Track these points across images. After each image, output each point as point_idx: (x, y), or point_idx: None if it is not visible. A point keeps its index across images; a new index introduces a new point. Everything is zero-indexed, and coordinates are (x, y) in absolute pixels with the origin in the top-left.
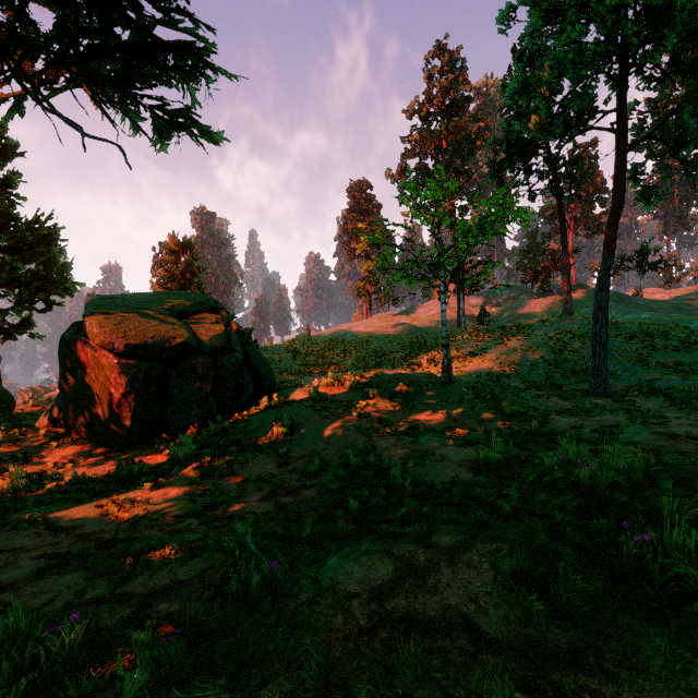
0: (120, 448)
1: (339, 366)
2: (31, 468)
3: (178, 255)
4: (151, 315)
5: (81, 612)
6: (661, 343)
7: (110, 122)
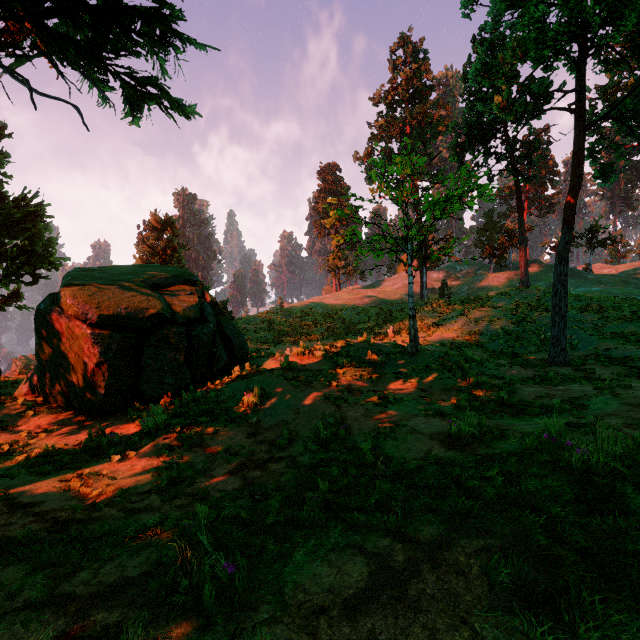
0: (94, 417)
1: (310, 336)
2: (4, 437)
3: (159, 232)
4: (125, 287)
5: (8, 621)
6: (614, 314)
7: (62, 76)
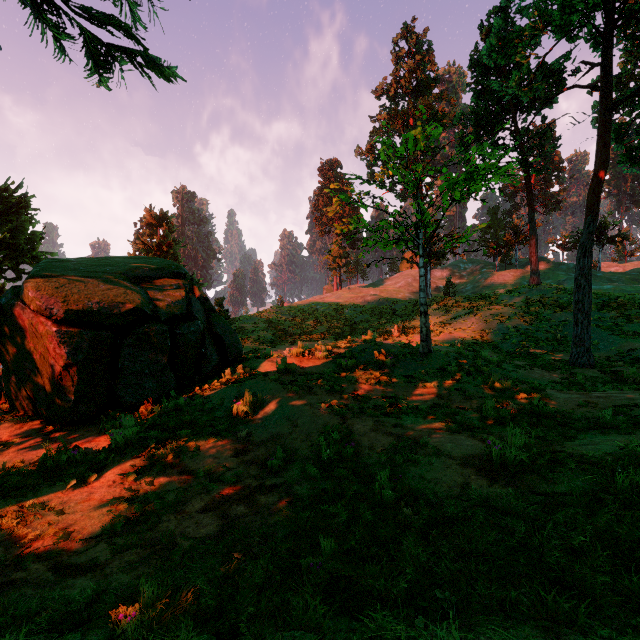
0: (63, 427)
1: (311, 336)
2: None
3: (155, 228)
4: (101, 279)
5: None
6: (634, 312)
7: None
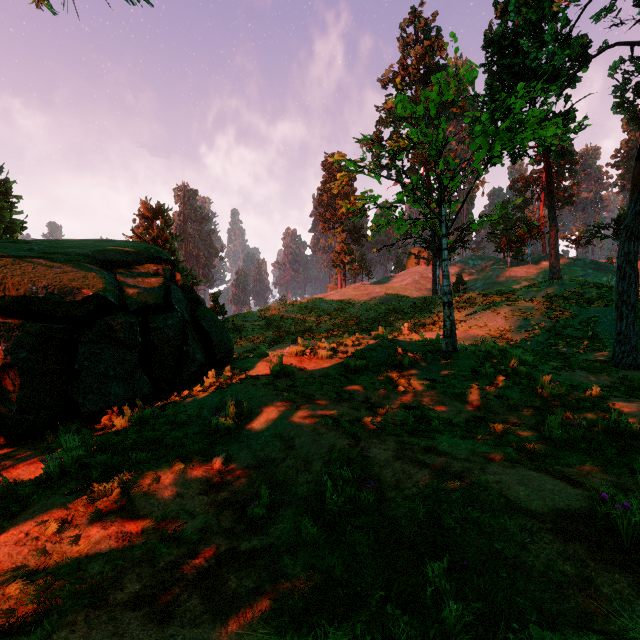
0: (6, 442)
1: (314, 334)
2: None
3: (151, 222)
4: (58, 261)
5: None
6: None
7: None
